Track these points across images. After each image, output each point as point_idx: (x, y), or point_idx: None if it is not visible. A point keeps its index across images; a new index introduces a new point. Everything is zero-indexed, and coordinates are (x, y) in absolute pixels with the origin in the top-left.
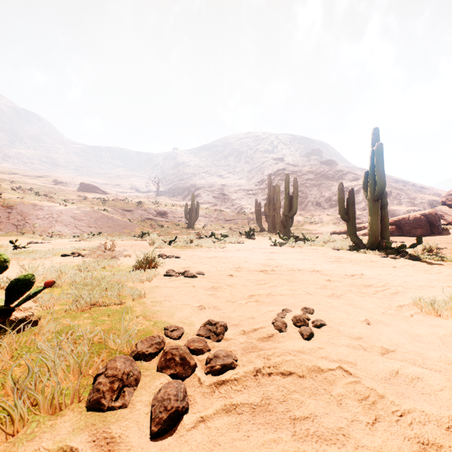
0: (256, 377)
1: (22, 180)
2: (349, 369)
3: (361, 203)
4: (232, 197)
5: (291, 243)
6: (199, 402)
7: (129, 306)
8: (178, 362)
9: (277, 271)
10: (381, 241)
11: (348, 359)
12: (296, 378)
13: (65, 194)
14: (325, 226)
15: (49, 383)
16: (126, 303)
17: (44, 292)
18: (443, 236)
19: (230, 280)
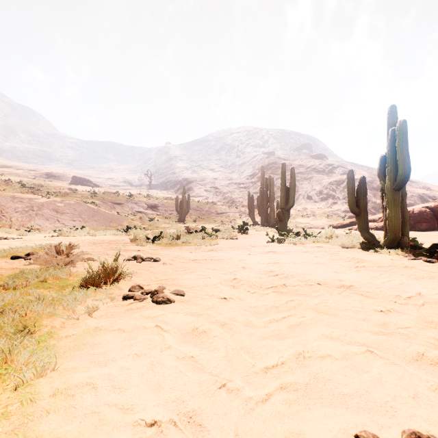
0: None
1: (14, 173)
2: None
3: None
4: (223, 190)
5: (291, 239)
6: None
7: None
8: None
9: (291, 287)
10: (401, 239)
11: None
12: None
13: (56, 187)
14: (318, 219)
15: None
16: None
17: None
18: None
19: (224, 309)
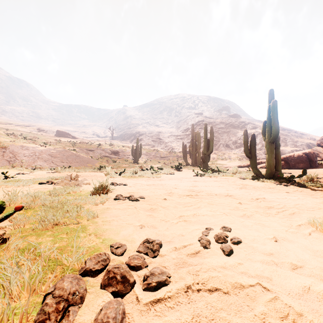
0: (187, 293)
1: (15, 128)
2: (266, 285)
3: (258, 145)
4: (165, 140)
5: (209, 174)
6: (136, 321)
7: (84, 225)
8: (119, 280)
9: (200, 196)
10: (275, 173)
11: (264, 274)
12: (221, 294)
13: (45, 138)
14: (233, 161)
15: (3, 301)
16: (82, 222)
17: (18, 214)
18: (319, 169)
19: (164, 202)
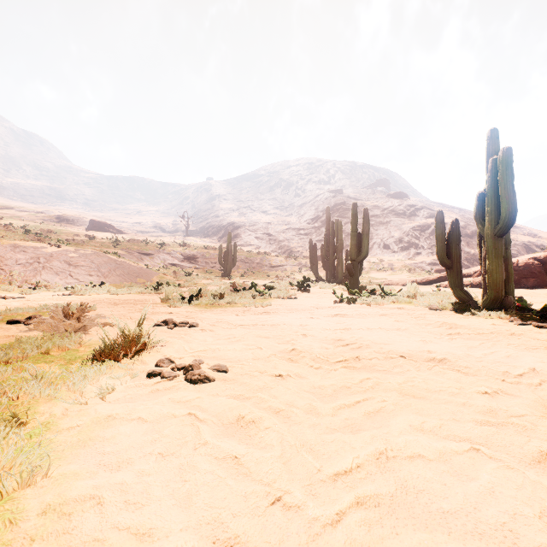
0: None
1: (16, 216)
2: None
3: None
4: (279, 238)
5: (365, 299)
6: None
7: None
8: None
9: (366, 360)
10: (504, 298)
11: None
12: None
13: (69, 234)
14: (397, 274)
15: None
16: None
17: None
18: None
19: (279, 390)
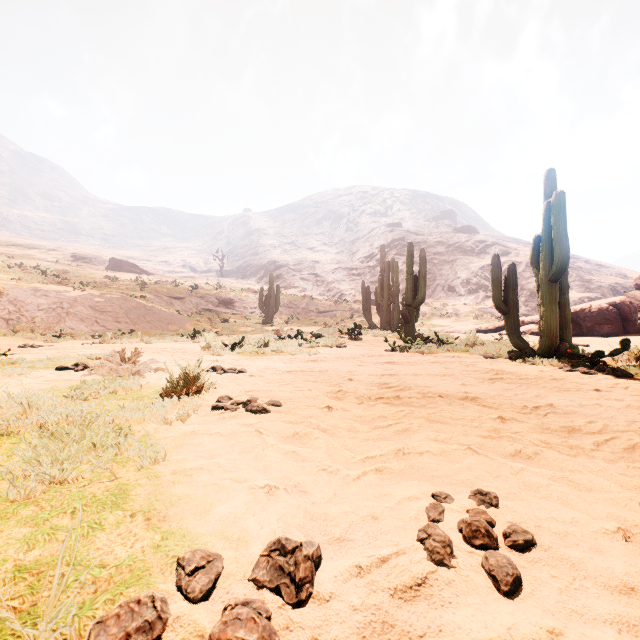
0: None
1: (26, 254)
2: None
3: None
4: (327, 279)
5: (418, 347)
6: None
7: (126, 483)
8: None
9: (406, 398)
10: (560, 345)
11: None
12: None
13: (87, 274)
14: (463, 320)
15: None
16: (124, 475)
17: None
18: None
19: (326, 417)
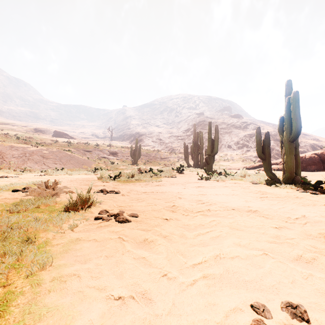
0: None
1: (11, 128)
2: None
3: None
4: (166, 141)
5: (215, 177)
6: None
7: (13, 291)
8: None
9: (214, 211)
10: (295, 177)
11: None
12: None
13: (42, 139)
14: (236, 163)
15: None
16: (15, 282)
17: None
18: None
19: (166, 226)
